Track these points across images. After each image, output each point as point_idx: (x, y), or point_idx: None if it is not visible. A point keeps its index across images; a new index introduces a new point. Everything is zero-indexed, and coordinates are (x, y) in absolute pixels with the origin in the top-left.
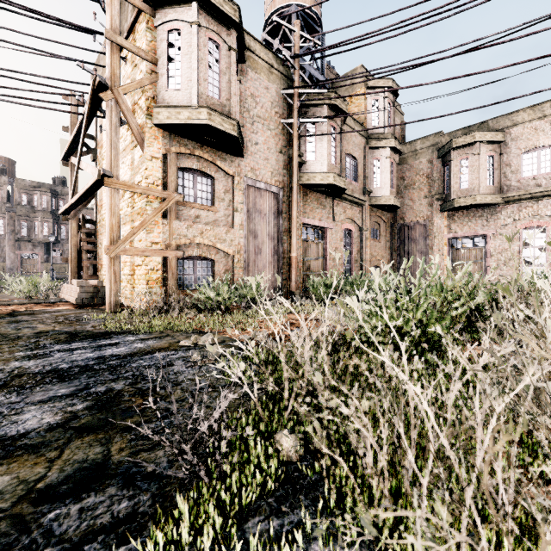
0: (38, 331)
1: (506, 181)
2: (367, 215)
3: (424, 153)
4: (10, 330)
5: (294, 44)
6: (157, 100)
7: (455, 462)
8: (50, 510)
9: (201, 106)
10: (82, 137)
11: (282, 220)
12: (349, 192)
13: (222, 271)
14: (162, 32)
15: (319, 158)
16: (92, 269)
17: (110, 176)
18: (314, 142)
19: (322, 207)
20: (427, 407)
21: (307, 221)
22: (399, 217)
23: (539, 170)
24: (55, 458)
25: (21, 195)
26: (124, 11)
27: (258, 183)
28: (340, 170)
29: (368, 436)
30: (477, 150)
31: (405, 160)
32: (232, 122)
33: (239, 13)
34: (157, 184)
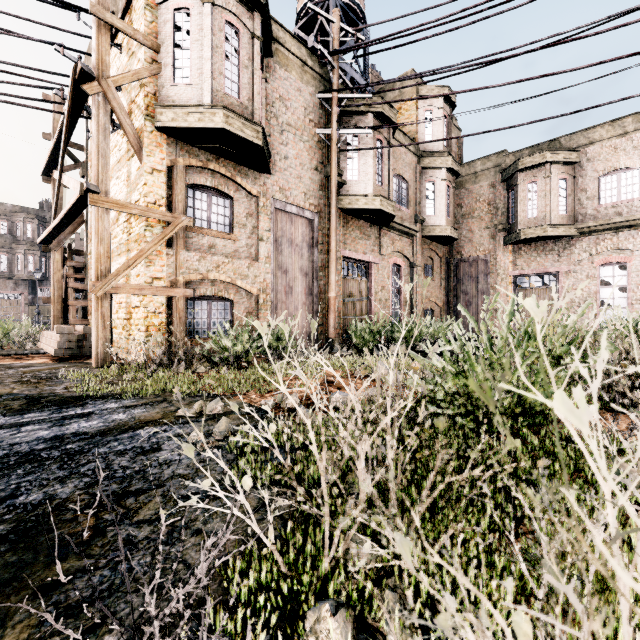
0: None
1: (581, 209)
2: (419, 248)
3: (486, 176)
4: None
5: (333, 38)
6: (160, 97)
7: None
8: None
9: (215, 105)
10: (62, 143)
11: (318, 253)
12: (398, 220)
13: (244, 314)
14: (166, 11)
15: (363, 178)
16: (81, 312)
17: (96, 191)
18: (357, 158)
19: (366, 237)
20: None
21: (349, 254)
22: (455, 251)
23: (619, 197)
24: None
25: None
26: None
27: (289, 207)
28: (388, 193)
29: None
30: (547, 172)
31: (463, 184)
32: (256, 128)
33: None
34: (159, 204)
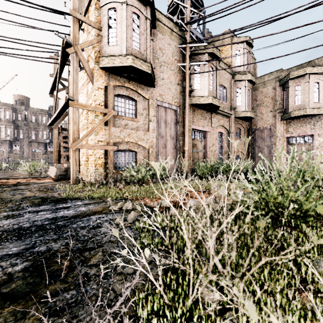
0: (24, 196)
1: None
2: (232, 123)
3: (270, 83)
4: (9, 195)
5: (187, 16)
6: (102, 52)
7: None
8: None
9: (128, 54)
10: (58, 77)
11: (179, 127)
12: (221, 109)
13: (141, 158)
14: (104, 10)
15: (202, 87)
16: (66, 158)
17: (72, 99)
18: (199, 77)
19: (204, 118)
20: None
21: (195, 127)
22: (253, 124)
23: None
24: None
25: (31, 116)
26: (83, 1)
27: (164, 104)
28: (216, 95)
29: None
30: (307, 79)
31: (257, 88)
32: (148, 64)
33: None
34: (101, 105)
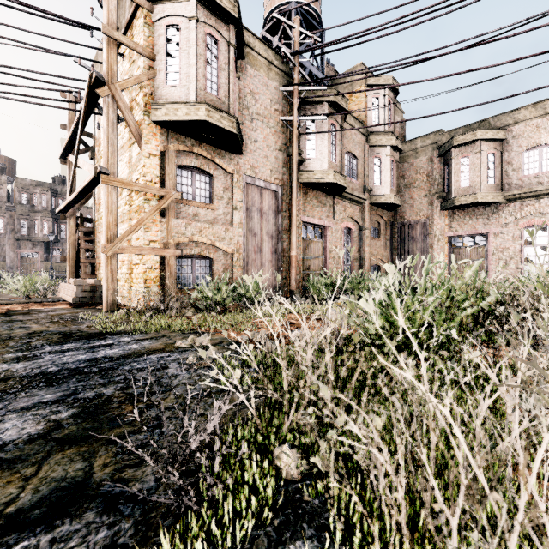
0: (31, 331)
1: (508, 179)
2: (367, 214)
3: (425, 151)
4: (3, 330)
5: (294, 41)
6: (155, 96)
7: (492, 500)
8: (17, 542)
9: (199, 102)
10: (79, 134)
11: (282, 219)
12: (349, 190)
13: (221, 270)
14: (160, 27)
15: (319, 156)
16: (90, 268)
17: (107, 173)
18: (314, 140)
19: (322, 205)
20: (458, 433)
21: (307, 220)
22: (399, 216)
23: (541, 168)
24: (31, 475)
25: (20, 194)
26: (122, 7)
27: (258, 181)
28: (340, 168)
29: (382, 461)
30: (478, 148)
31: (406, 158)
32: (231, 119)
33: (238, 8)
34: (154, 182)
